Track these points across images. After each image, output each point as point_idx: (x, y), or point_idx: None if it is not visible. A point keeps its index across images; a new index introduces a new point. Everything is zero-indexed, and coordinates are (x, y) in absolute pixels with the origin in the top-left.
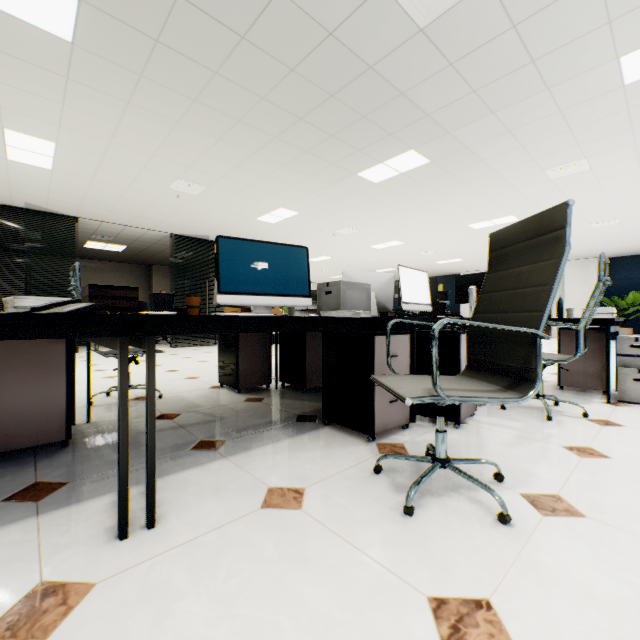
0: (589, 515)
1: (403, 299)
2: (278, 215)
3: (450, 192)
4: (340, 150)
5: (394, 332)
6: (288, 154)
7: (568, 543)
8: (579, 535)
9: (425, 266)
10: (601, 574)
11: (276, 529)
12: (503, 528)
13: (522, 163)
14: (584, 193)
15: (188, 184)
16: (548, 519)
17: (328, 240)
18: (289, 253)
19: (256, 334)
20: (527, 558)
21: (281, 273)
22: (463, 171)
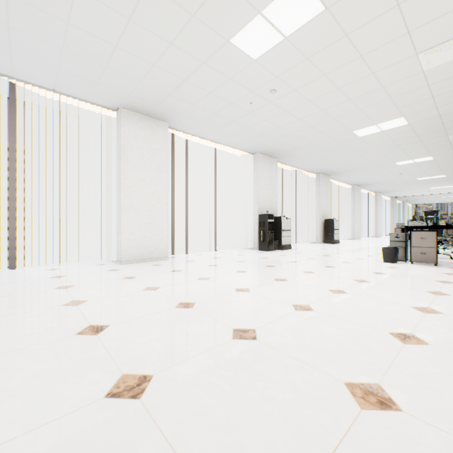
0: None
1: None
2: None
3: None
4: None
5: None
6: None
7: None
8: None
9: None
10: None
11: None
12: None
13: None
14: None
15: None
16: None
17: None
18: None
19: None
20: None
21: None
22: None
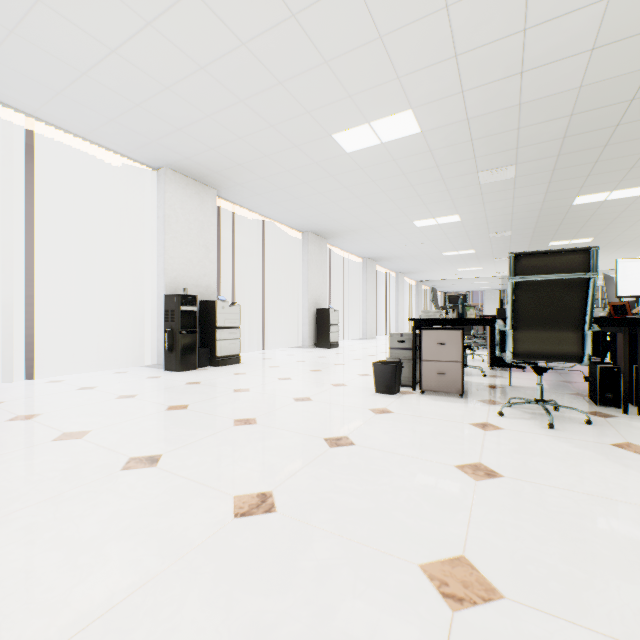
0: None
1: None
2: None
3: None
4: None
5: None
6: None
7: None
8: None
9: None
10: None
11: None
12: None
13: None
14: None
15: None
16: None
17: None
18: None
19: None
20: None
21: None
22: None
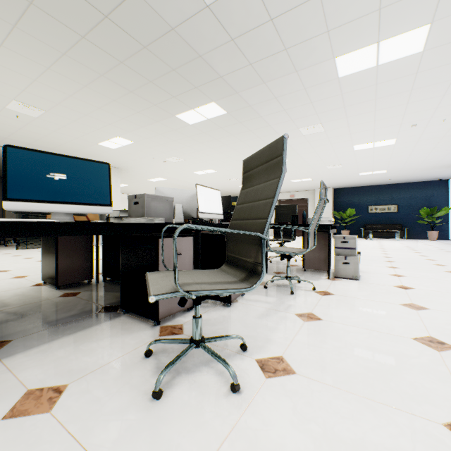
0: (298, 371)
1: (200, 210)
2: (117, 142)
3: (243, 137)
4: (159, 94)
5: (178, 235)
6: (116, 91)
7: (278, 402)
8: (287, 392)
9: (233, 188)
10: (294, 429)
11: (4, 445)
12: (233, 397)
13: (286, 122)
14: (322, 146)
15: (25, 106)
16: (269, 381)
17: (161, 165)
18: (90, 167)
19: (77, 237)
20: (242, 426)
21: (81, 184)
22: (250, 123)
